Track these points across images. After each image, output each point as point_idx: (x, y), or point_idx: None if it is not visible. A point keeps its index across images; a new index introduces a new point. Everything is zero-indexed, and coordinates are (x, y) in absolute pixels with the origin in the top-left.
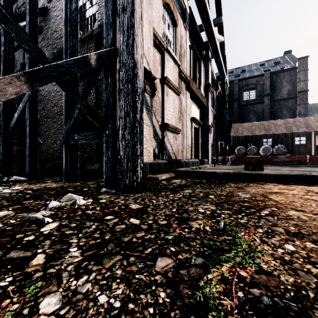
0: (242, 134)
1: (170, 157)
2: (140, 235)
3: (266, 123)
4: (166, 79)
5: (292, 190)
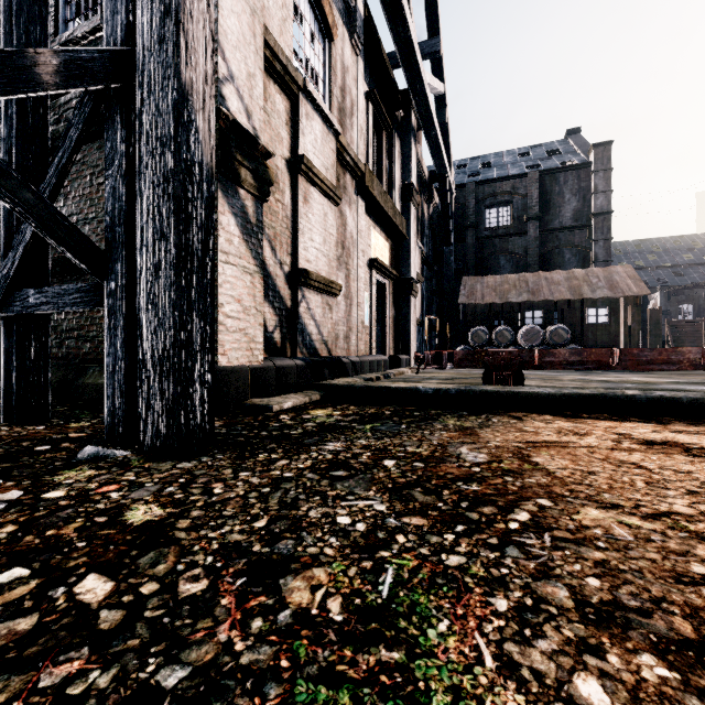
0: (482, 301)
1: (315, 352)
2: (58, 675)
3: (532, 277)
4: (303, 161)
5: (586, 435)
